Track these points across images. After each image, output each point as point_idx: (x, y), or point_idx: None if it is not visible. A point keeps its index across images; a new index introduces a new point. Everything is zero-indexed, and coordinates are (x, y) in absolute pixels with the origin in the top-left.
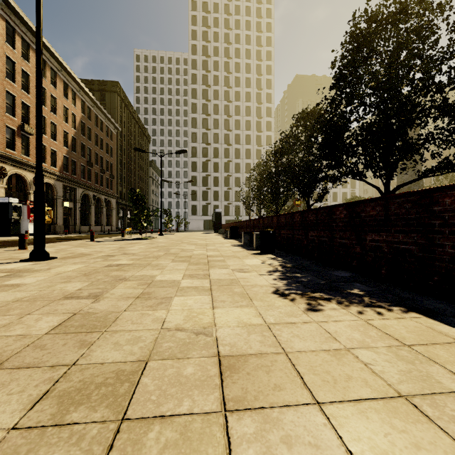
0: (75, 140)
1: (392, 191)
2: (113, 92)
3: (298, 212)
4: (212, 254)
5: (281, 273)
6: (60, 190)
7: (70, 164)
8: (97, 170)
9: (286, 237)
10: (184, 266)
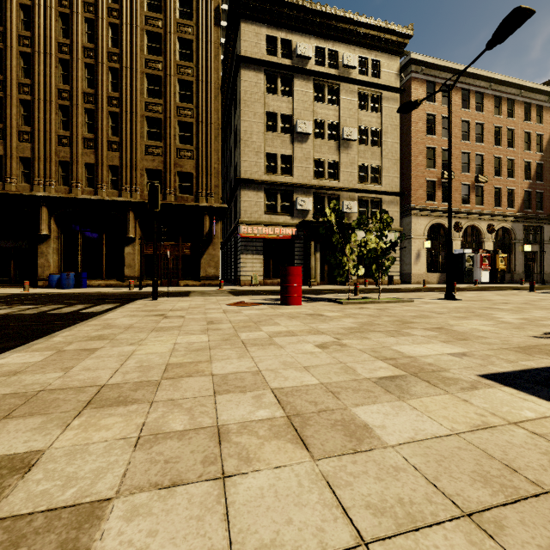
0: (540, 166)
1: None
2: None
3: None
4: None
5: None
6: (518, 232)
7: (533, 198)
8: None
9: None
10: (547, 315)
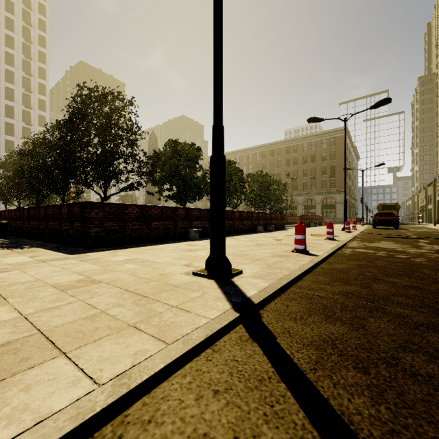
0: None
1: (107, 197)
2: None
3: (26, 208)
4: None
5: None
6: None
7: None
8: None
9: (20, 226)
10: None
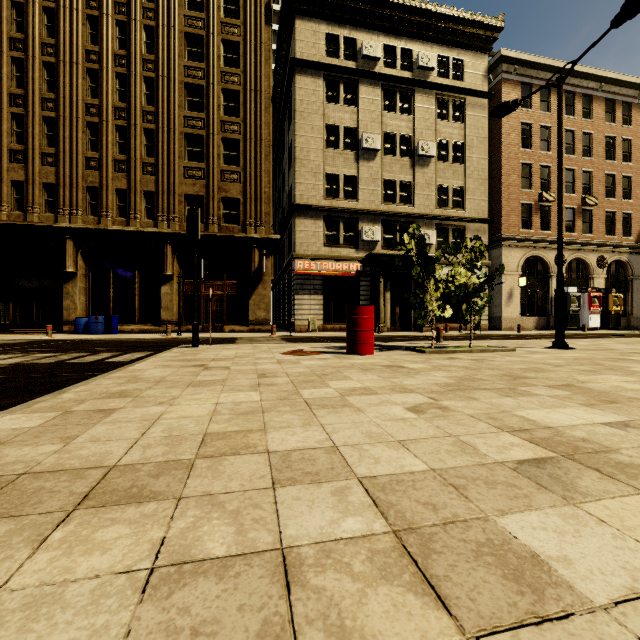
0: None
1: None
2: None
3: None
4: None
5: None
6: (636, 266)
7: None
8: None
9: None
10: None
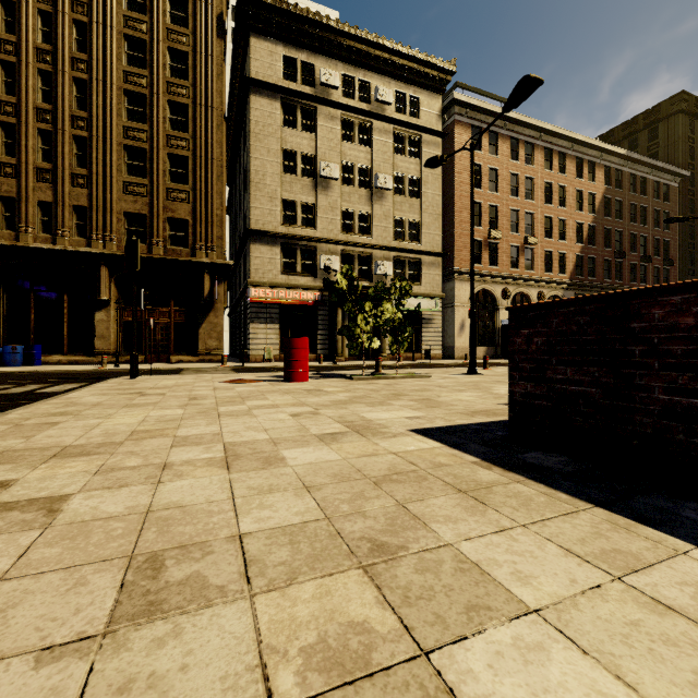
0: (593, 228)
1: None
2: (672, 116)
3: None
4: None
5: None
6: None
7: (586, 264)
8: (634, 261)
9: None
10: None
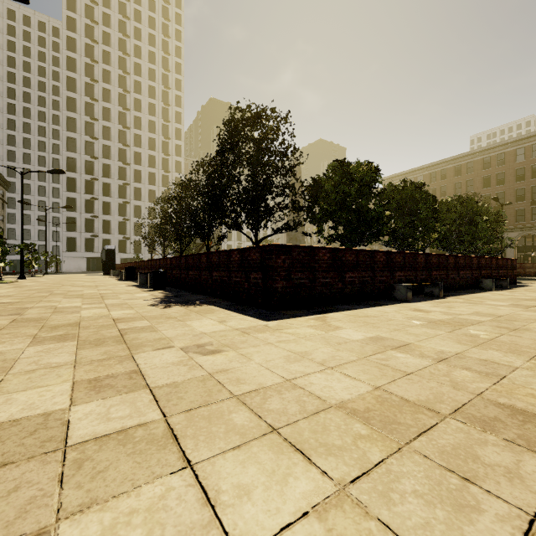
0: None
1: (259, 241)
2: None
3: (183, 256)
4: (105, 292)
5: (160, 299)
6: None
7: None
8: None
9: (176, 276)
10: (79, 300)
